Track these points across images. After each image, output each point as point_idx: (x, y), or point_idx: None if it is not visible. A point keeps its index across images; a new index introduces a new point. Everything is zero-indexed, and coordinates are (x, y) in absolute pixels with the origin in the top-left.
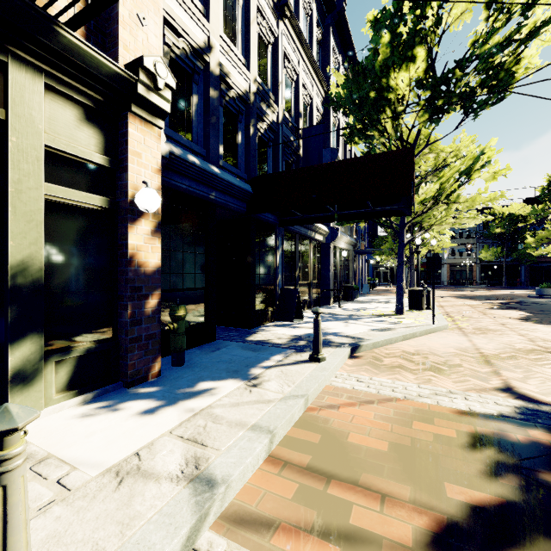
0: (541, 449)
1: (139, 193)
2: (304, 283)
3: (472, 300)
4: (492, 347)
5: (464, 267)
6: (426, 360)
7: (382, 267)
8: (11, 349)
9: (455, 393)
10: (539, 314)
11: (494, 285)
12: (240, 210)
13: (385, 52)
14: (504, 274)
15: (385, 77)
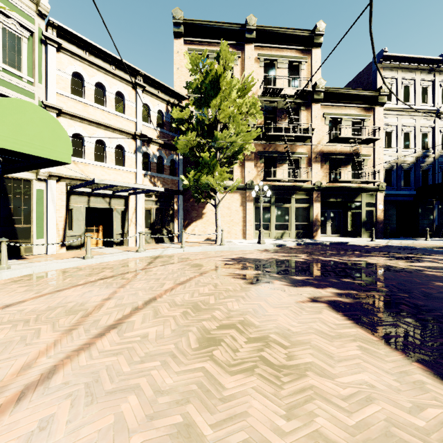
0: None
1: (379, 206)
2: None
3: None
4: None
5: None
6: None
7: None
8: (362, 229)
9: None
10: None
11: None
12: (410, 200)
13: None
14: None
15: None
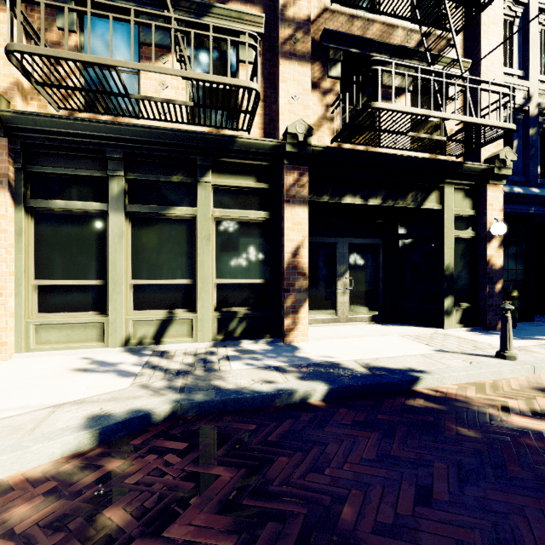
0: None
1: (494, 226)
2: None
3: None
4: None
5: None
6: None
7: None
8: (444, 300)
9: None
10: None
11: None
12: None
13: None
14: None
15: None
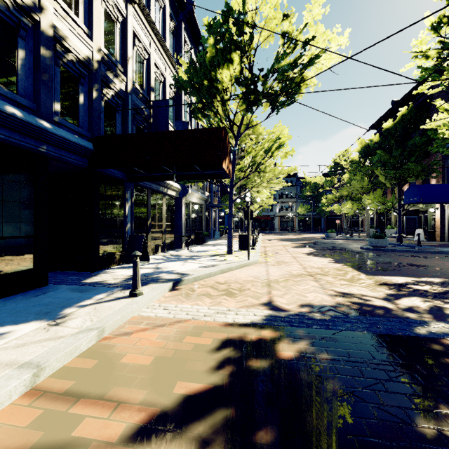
0: (262, 343)
1: None
2: (157, 231)
3: (287, 242)
4: (278, 274)
5: (289, 218)
6: (228, 287)
7: (235, 218)
8: None
9: (231, 310)
10: (320, 250)
11: (306, 231)
12: (80, 164)
13: (212, 52)
14: (312, 223)
15: (213, 70)
